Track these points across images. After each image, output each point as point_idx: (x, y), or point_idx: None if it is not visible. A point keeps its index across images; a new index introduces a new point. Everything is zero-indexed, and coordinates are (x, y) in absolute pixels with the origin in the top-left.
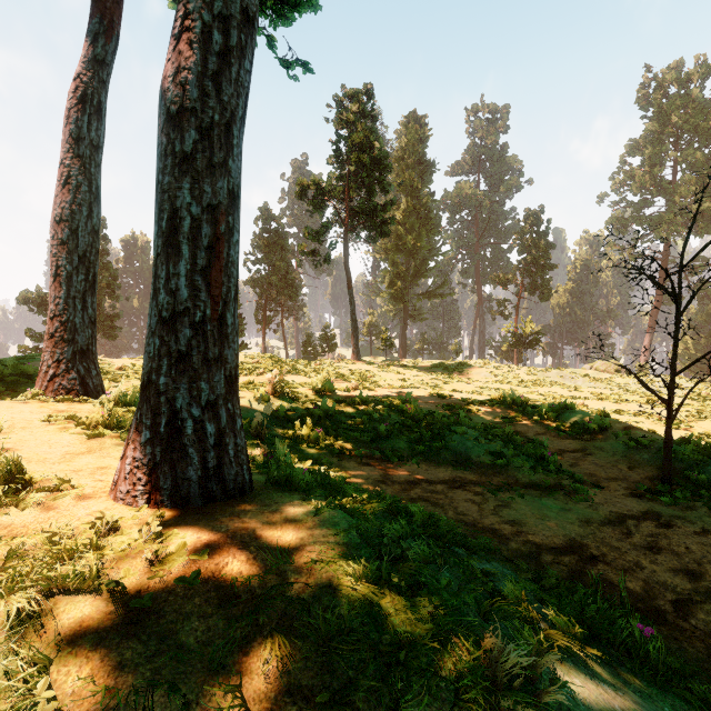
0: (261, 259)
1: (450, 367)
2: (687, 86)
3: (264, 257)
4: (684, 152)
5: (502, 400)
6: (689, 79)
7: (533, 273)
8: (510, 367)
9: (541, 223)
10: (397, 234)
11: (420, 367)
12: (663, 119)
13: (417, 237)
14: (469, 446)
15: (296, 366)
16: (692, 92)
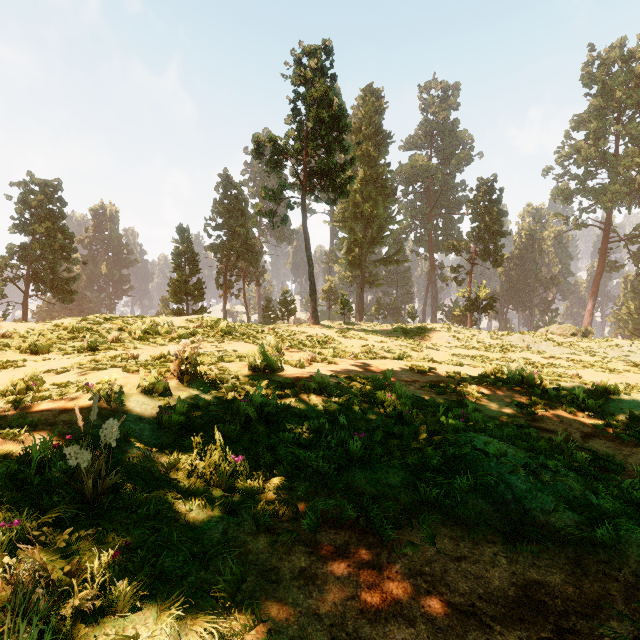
0: (221, 225)
1: (410, 331)
2: (629, 63)
3: (225, 222)
4: (628, 126)
5: (507, 377)
6: (631, 57)
7: (486, 240)
8: (470, 331)
9: (494, 192)
10: (354, 203)
11: (380, 331)
12: (607, 95)
13: (373, 205)
14: (520, 485)
15: (246, 330)
16: (635, 69)
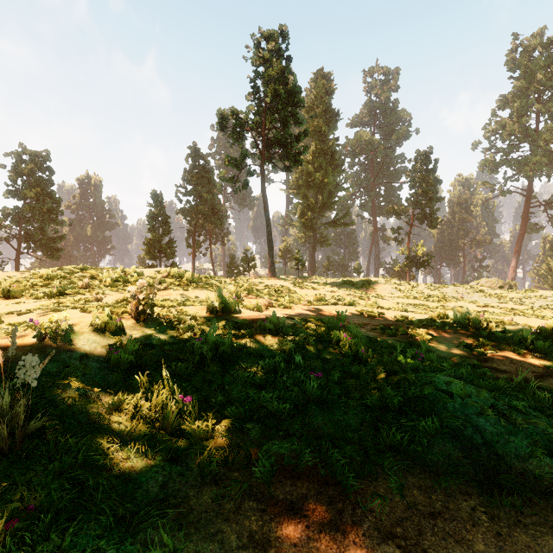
0: (190, 191)
1: (357, 283)
2: (548, 50)
3: (193, 189)
4: (548, 104)
5: (454, 321)
6: (550, 44)
7: (423, 205)
8: (410, 283)
9: (430, 162)
10: (307, 172)
11: (330, 283)
12: (529, 78)
13: (324, 174)
14: (489, 427)
15: (210, 281)
16: None
